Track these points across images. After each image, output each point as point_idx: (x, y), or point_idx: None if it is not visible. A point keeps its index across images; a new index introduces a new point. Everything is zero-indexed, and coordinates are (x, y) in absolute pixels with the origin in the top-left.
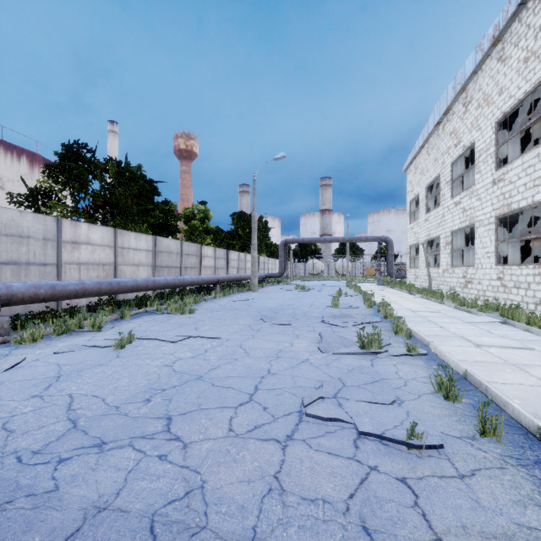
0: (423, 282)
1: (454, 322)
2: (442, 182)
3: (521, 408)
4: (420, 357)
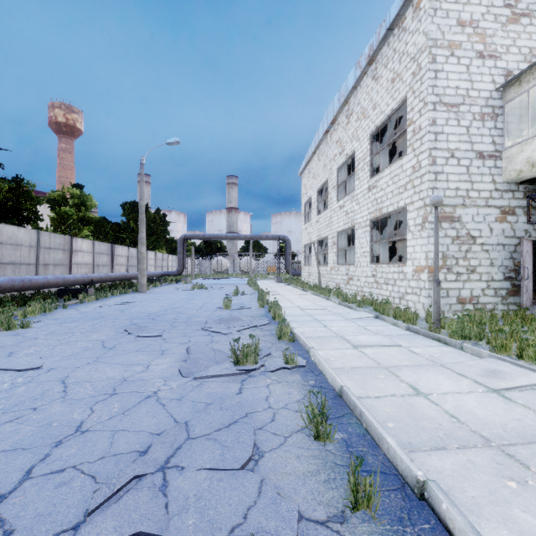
0: (315, 279)
1: (337, 319)
2: (330, 186)
3: (396, 446)
4: (298, 370)
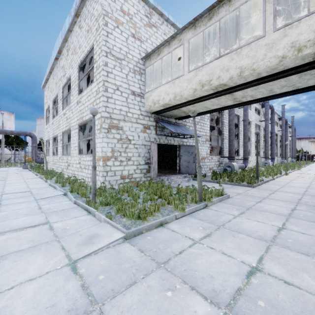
0: (52, 166)
1: (24, 201)
2: (59, 98)
3: None
4: None
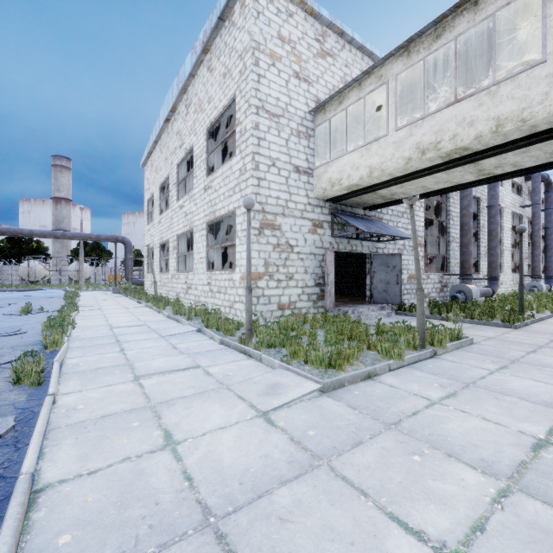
0: (158, 289)
1: (148, 338)
2: (171, 183)
3: None
4: None
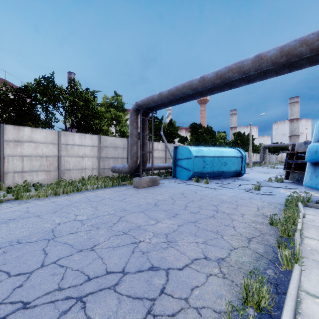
0: None
1: None
2: None
3: None
4: None
